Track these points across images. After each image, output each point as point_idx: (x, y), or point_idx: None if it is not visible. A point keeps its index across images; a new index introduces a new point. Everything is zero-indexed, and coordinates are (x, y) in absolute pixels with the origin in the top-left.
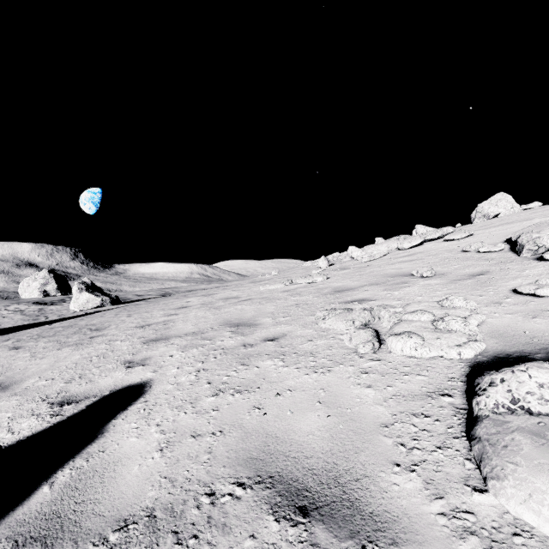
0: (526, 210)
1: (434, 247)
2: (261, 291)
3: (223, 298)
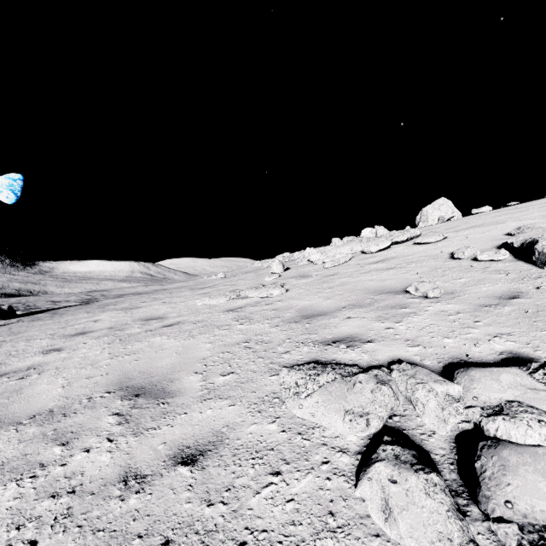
0: (480, 214)
1: (408, 251)
2: (197, 307)
3: (144, 317)
